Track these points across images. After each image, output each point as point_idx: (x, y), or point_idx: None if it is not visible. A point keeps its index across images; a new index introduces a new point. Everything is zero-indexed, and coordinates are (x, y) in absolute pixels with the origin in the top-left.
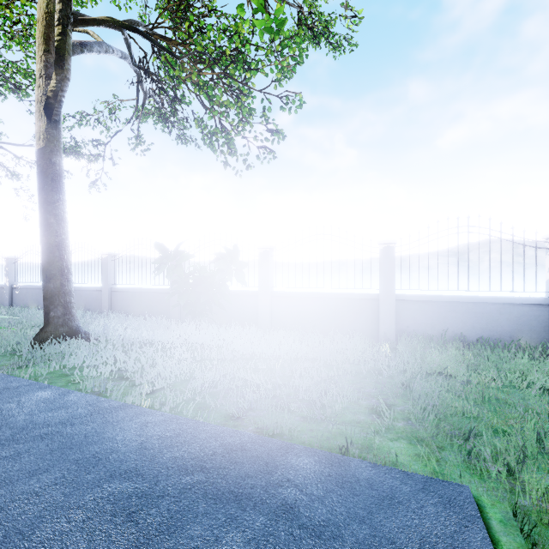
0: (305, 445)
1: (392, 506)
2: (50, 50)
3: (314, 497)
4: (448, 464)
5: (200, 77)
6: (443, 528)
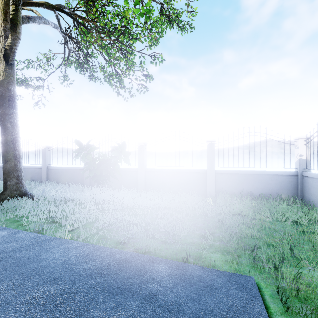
0: (163, 258)
1: (212, 291)
2: (7, 20)
3: (167, 288)
4: (242, 265)
5: (102, 41)
6: (239, 302)
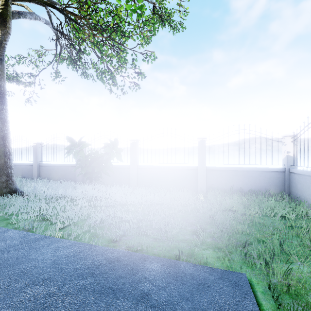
0: (155, 255)
1: (204, 289)
2: None
3: (160, 287)
4: (234, 262)
5: (94, 38)
6: (232, 300)
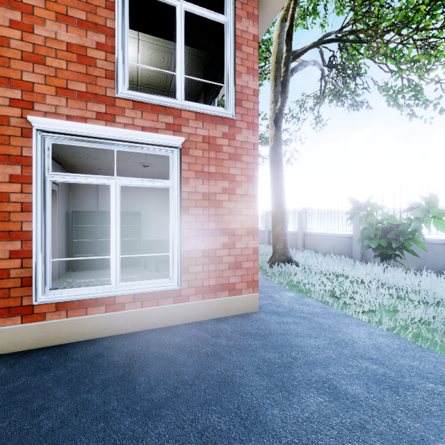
0: None
1: None
2: (277, 84)
3: None
4: None
5: (388, 48)
6: None
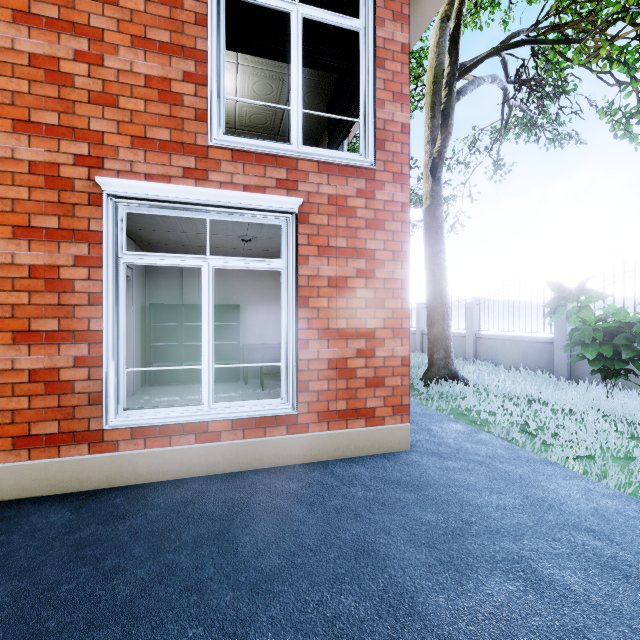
0: None
1: None
2: (435, 115)
3: None
4: None
5: (614, 47)
6: None
